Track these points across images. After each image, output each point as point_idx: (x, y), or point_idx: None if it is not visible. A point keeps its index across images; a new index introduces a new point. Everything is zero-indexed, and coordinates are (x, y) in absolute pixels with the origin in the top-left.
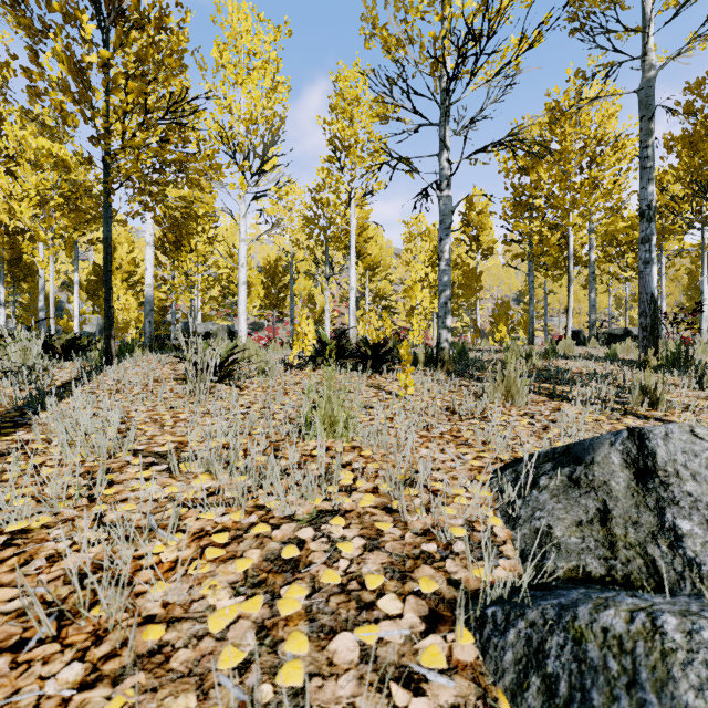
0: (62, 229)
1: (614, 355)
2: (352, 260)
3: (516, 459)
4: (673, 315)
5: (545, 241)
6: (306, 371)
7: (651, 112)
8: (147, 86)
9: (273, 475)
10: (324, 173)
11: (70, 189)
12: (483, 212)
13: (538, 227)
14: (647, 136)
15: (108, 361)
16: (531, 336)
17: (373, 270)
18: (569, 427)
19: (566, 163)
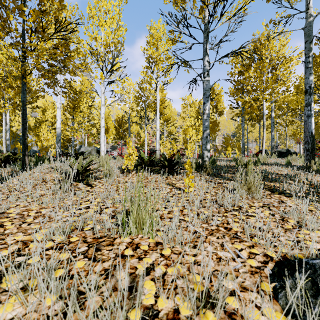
0: (9, 99)
1: (289, 163)
2: (157, 116)
3: (287, 263)
4: None
5: (252, 107)
6: (132, 173)
7: (311, 38)
8: (42, 15)
9: (70, 317)
10: (144, 73)
11: (5, 75)
12: (219, 94)
13: (249, 99)
14: (309, 51)
15: (24, 168)
16: (243, 153)
17: (167, 121)
18: (297, 217)
19: (262, 68)
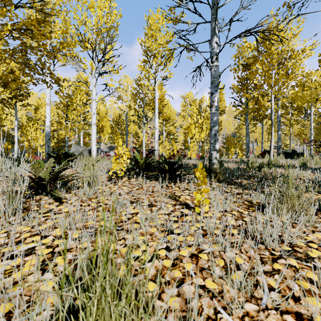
0: None
1: (305, 165)
2: (156, 114)
3: None
4: (318, 143)
5: (259, 103)
6: (123, 180)
7: None
8: None
9: None
10: (141, 67)
11: None
12: (220, 93)
13: (257, 94)
14: None
15: None
16: (247, 153)
17: (166, 121)
18: None
19: (271, 61)
